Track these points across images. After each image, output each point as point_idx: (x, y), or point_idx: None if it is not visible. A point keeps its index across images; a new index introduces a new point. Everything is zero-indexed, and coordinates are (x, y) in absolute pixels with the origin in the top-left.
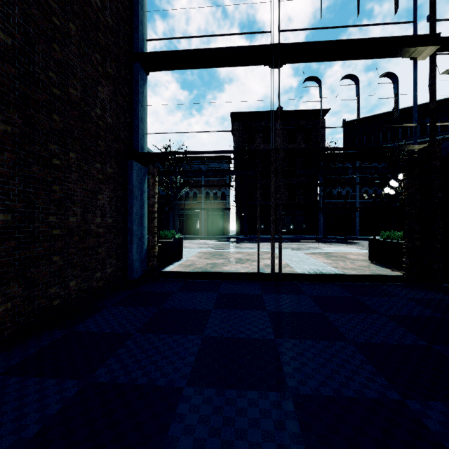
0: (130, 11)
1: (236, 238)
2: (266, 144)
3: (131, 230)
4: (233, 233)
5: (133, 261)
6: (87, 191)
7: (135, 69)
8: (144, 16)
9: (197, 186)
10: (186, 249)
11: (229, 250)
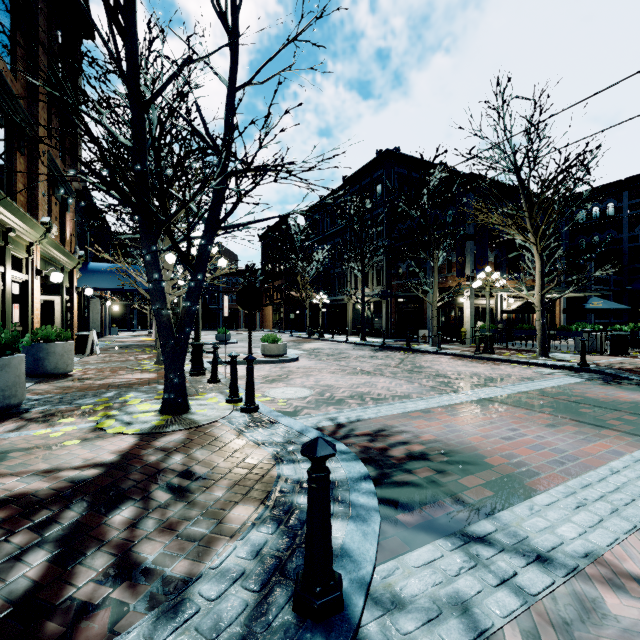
0: None
1: None
2: None
3: None
4: None
5: None
6: None
7: None
8: None
9: None
10: None
11: None
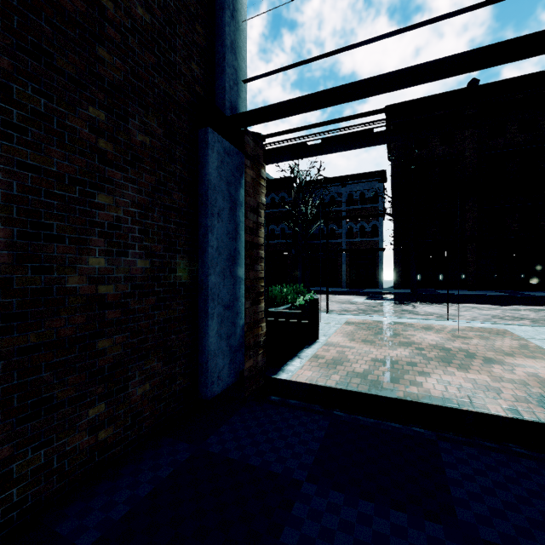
0: None
1: (397, 294)
2: (446, 145)
3: (205, 286)
4: (387, 285)
5: (210, 357)
6: (45, 175)
7: None
8: None
9: (335, 220)
10: (322, 313)
11: (403, 321)
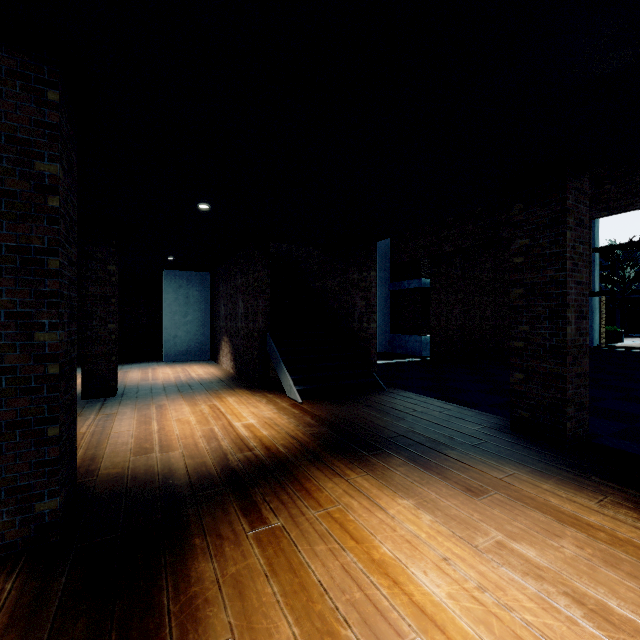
0: (590, 233)
1: None
2: None
3: (591, 326)
4: None
5: (592, 339)
6: None
7: (592, 256)
8: (597, 227)
9: None
10: (629, 341)
11: None
